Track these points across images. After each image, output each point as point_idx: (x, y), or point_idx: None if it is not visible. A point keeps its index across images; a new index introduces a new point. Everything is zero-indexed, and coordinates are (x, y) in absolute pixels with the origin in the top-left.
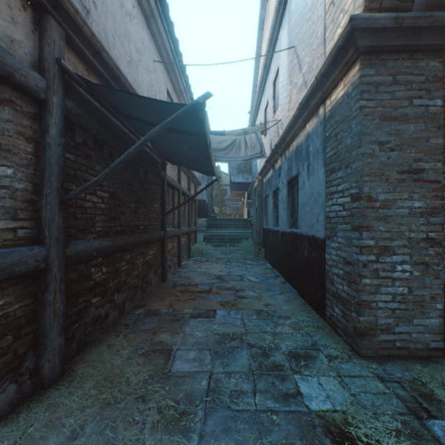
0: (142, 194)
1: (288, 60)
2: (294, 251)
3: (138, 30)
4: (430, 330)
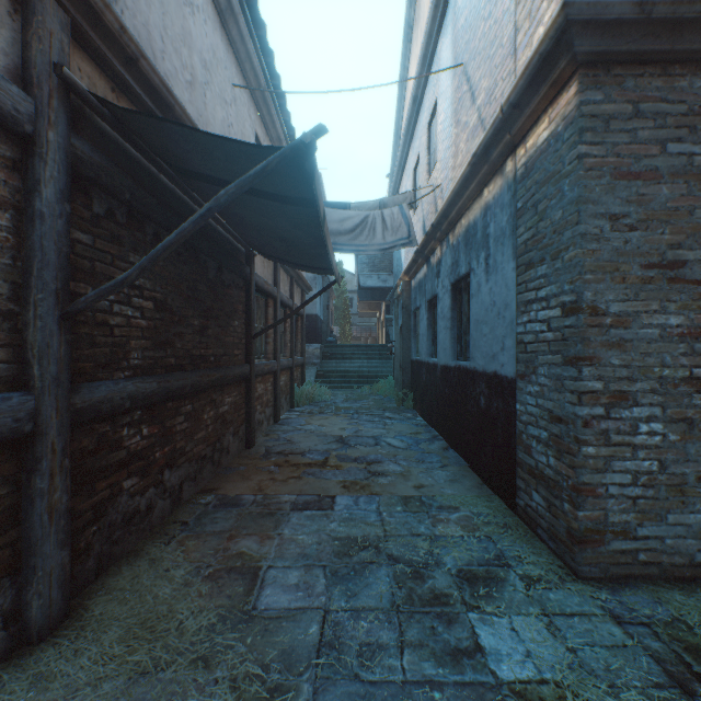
0: (212, 304)
1: (453, 87)
2: (463, 397)
3: (206, 33)
4: (695, 533)
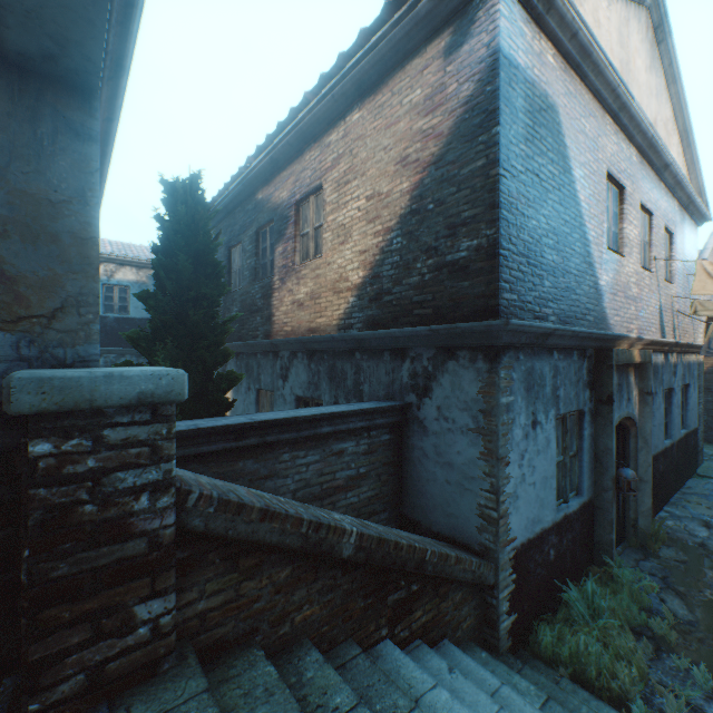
0: None
1: (683, 271)
2: (687, 449)
3: None
4: None
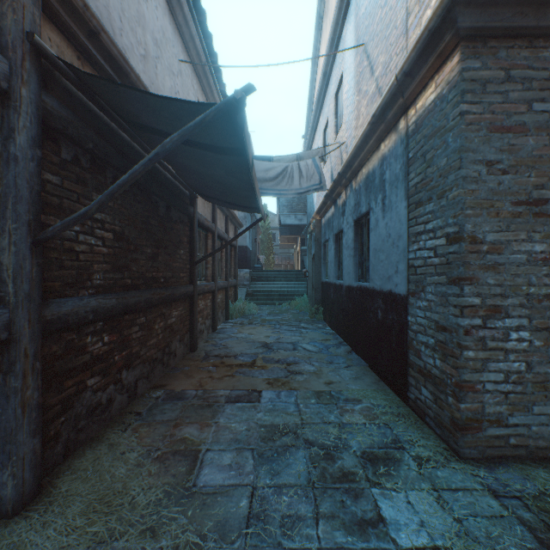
0: (162, 236)
1: (356, 63)
2: (363, 311)
3: (157, 17)
4: None
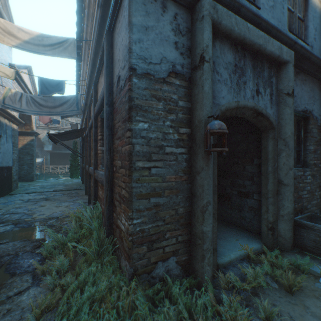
0: None
1: None
2: None
3: None
4: None
